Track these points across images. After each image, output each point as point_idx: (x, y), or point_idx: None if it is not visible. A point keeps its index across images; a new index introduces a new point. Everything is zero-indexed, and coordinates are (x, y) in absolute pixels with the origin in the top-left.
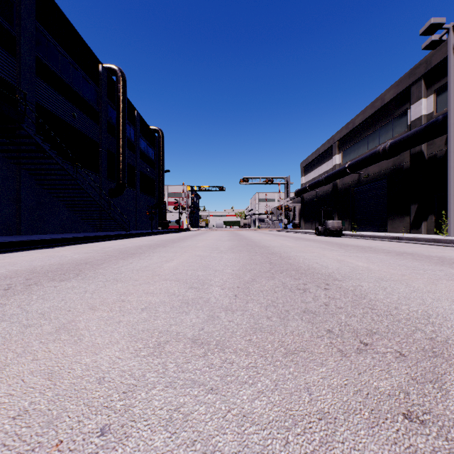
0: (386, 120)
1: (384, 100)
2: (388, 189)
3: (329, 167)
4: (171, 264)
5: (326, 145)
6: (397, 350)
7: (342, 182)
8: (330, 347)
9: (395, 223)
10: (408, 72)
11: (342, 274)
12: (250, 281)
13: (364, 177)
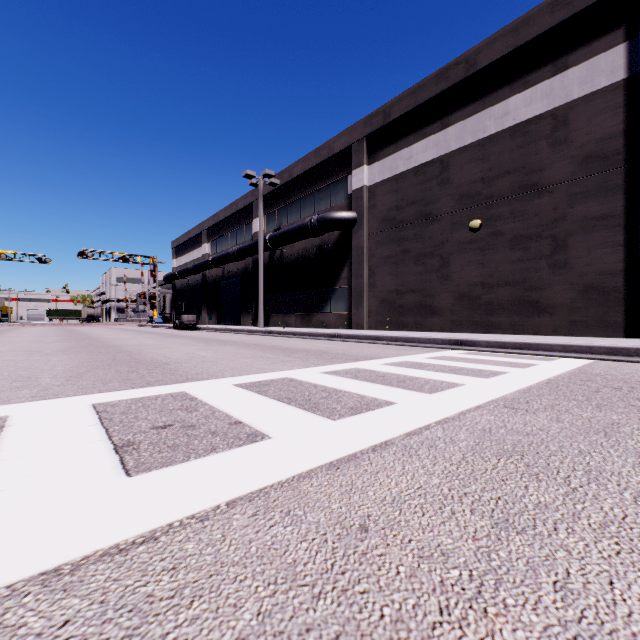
0: (241, 225)
1: (239, 206)
2: (242, 287)
3: (200, 255)
4: (3, 348)
5: (197, 230)
6: (109, 352)
7: (211, 274)
8: (89, 353)
9: (246, 318)
10: (252, 192)
11: (129, 345)
12: (70, 349)
13: (226, 273)
